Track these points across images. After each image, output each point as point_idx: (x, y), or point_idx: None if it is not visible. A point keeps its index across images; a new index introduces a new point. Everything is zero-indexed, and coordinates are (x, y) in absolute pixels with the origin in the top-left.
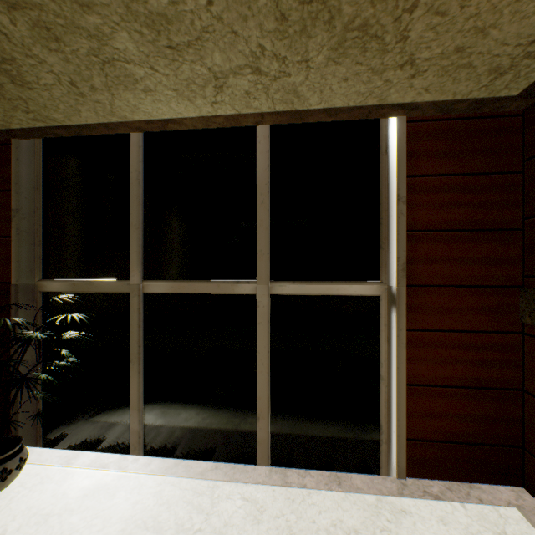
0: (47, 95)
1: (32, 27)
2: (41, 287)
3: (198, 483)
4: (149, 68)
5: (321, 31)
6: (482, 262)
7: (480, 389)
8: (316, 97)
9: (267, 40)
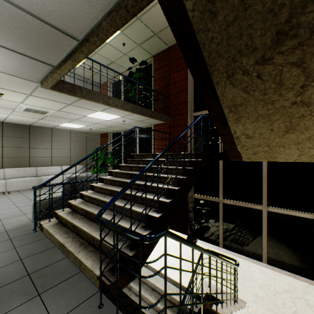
0: None
1: None
2: (193, 196)
3: (243, 260)
4: None
5: None
6: None
7: None
8: None
9: None
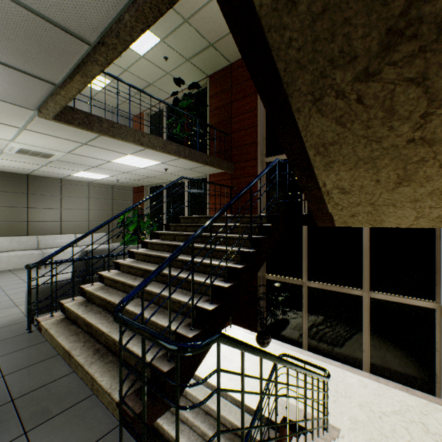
0: None
1: None
2: (265, 276)
3: (336, 368)
4: None
5: None
6: None
7: None
8: None
9: None
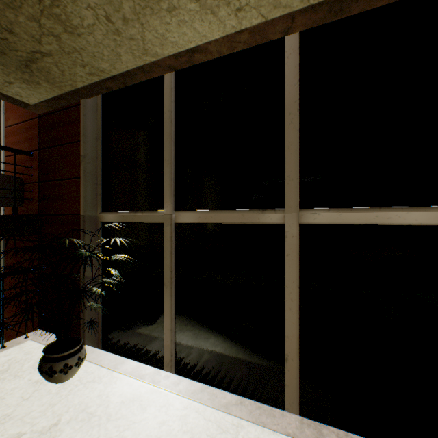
0: (92, 41)
1: None
2: (101, 218)
3: (222, 417)
4: None
5: None
6: None
7: None
8: None
9: None
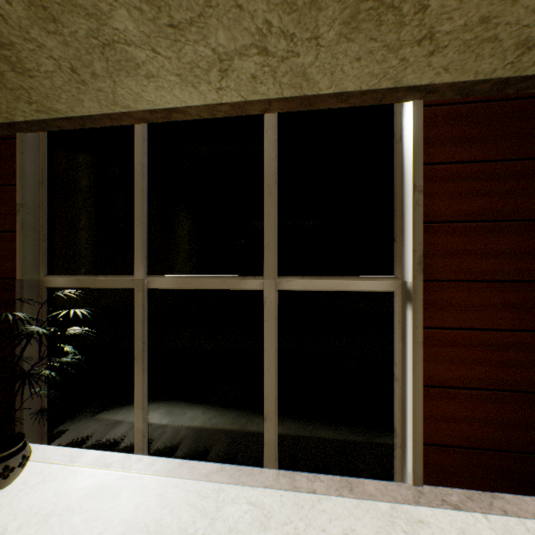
0: (48, 84)
1: (28, 6)
2: (46, 282)
3: (203, 485)
4: (150, 51)
5: (332, 2)
6: (506, 255)
7: (503, 391)
8: (326, 80)
9: (274, 14)
